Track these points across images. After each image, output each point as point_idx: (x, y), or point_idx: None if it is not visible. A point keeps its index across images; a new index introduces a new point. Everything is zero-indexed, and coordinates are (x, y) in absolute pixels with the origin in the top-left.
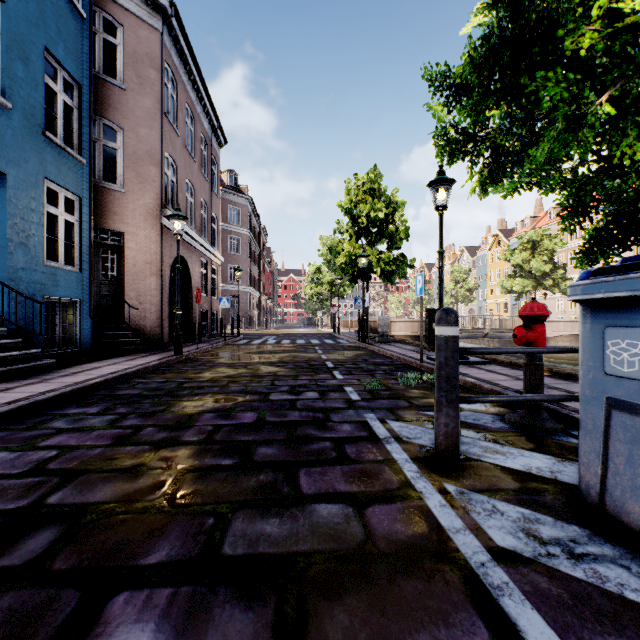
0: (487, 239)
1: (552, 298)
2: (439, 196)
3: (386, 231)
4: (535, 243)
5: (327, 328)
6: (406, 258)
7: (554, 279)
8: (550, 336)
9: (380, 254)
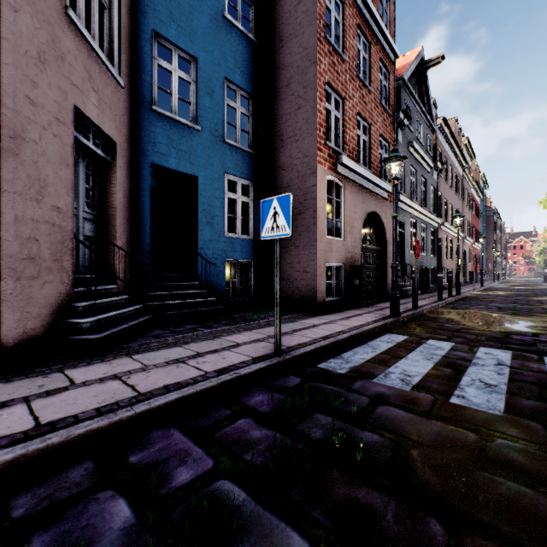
0: None
1: None
2: None
3: None
4: None
5: None
6: None
7: None
8: None
9: None
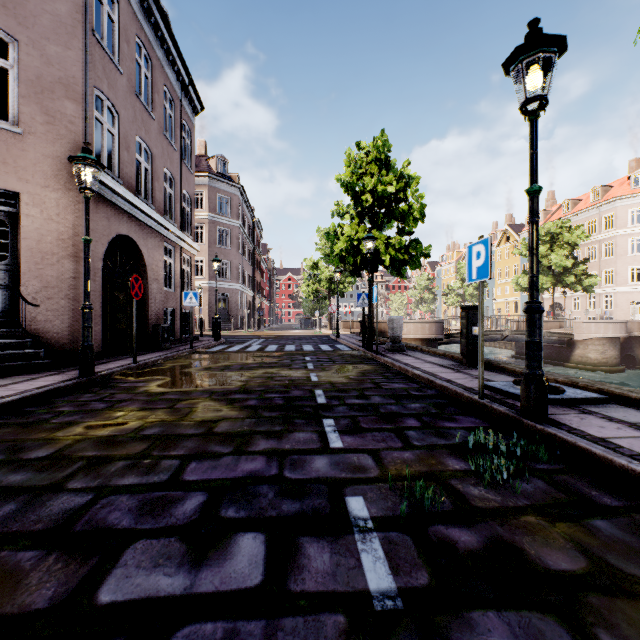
0: (495, 235)
1: (568, 297)
2: (531, 80)
3: (397, 210)
4: (554, 236)
5: (325, 329)
6: (421, 244)
7: (576, 275)
8: (579, 339)
9: (389, 239)
